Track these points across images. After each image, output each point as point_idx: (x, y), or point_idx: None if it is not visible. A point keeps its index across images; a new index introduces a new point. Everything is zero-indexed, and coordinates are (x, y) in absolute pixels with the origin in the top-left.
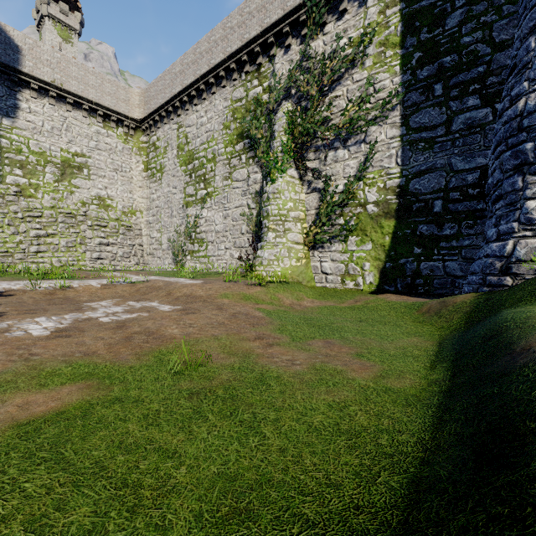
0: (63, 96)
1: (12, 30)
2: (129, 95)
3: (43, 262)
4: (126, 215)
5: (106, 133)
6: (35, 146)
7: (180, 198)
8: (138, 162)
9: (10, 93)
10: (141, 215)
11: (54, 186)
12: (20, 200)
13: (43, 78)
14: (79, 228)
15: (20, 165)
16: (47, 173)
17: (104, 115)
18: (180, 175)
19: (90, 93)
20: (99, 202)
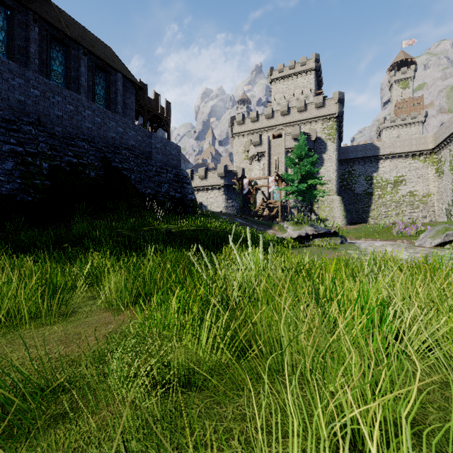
0: (394, 156)
1: (376, 143)
2: (425, 139)
3: (386, 221)
4: (425, 197)
5: (413, 162)
6: (384, 179)
7: (450, 187)
8: (432, 169)
9: (376, 164)
10: (433, 196)
11: (391, 192)
12: (379, 200)
13: (386, 153)
14: (400, 207)
15: (379, 187)
16: (388, 188)
17: (412, 155)
18: (450, 175)
19: (405, 149)
20: (410, 194)
